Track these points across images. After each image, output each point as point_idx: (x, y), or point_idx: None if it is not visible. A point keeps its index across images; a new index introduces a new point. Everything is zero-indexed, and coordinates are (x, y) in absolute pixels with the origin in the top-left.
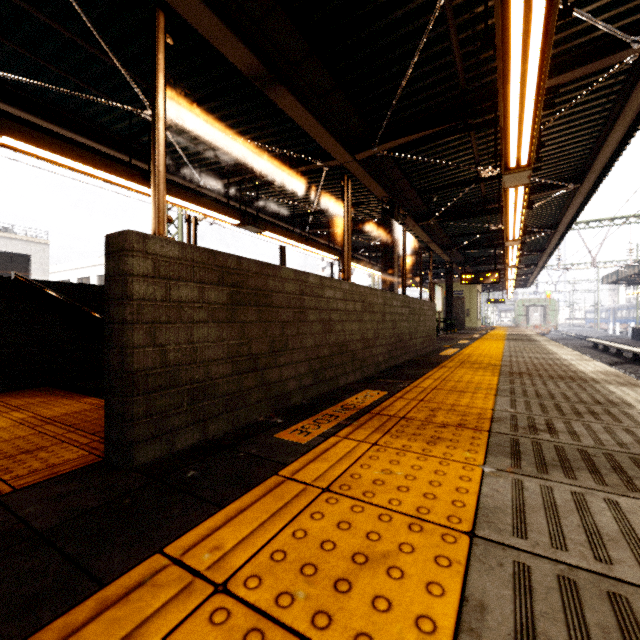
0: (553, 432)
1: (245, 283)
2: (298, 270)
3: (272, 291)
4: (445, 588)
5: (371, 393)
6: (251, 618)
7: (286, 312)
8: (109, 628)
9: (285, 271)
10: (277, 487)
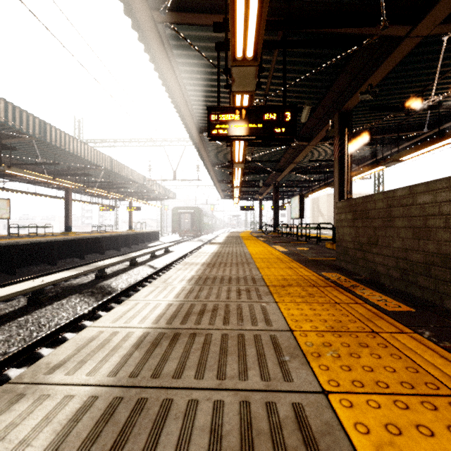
0: (238, 290)
1: (357, 209)
2: (386, 191)
3: (369, 210)
4: (258, 265)
5: (394, 305)
6: (276, 262)
7: (377, 221)
8: (288, 261)
9: (377, 195)
10: (300, 267)
